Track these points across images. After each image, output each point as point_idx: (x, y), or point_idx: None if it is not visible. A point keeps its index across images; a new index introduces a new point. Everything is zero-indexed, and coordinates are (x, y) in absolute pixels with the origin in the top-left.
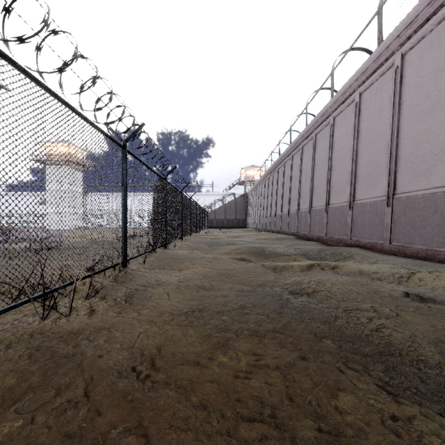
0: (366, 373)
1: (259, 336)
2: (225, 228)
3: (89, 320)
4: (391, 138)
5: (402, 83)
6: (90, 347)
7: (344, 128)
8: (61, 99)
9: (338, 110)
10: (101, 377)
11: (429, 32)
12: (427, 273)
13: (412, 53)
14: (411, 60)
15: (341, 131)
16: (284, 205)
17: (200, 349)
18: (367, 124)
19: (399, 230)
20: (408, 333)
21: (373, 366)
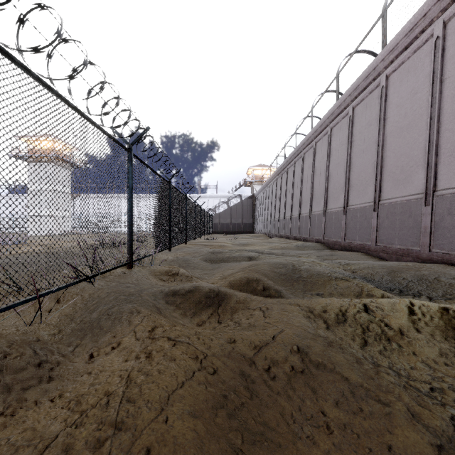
0: None
1: None
2: (231, 233)
3: None
4: None
5: None
6: None
7: (408, 86)
8: None
9: (397, 61)
10: None
11: None
12: None
13: None
14: None
15: (403, 90)
16: (304, 205)
17: None
18: None
19: None
20: None
21: None
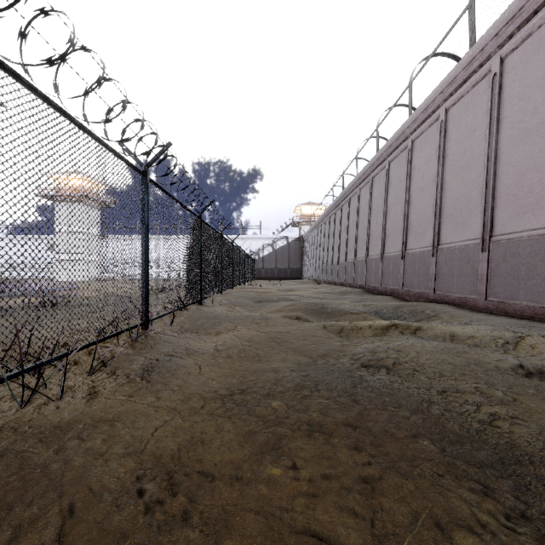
0: (488, 496)
1: (325, 434)
2: (276, 279)
3: (87, 406)
4: (487, 164)
5: (501, 94)
6: (79, 452)
7: (425, 154)
8: (53, 103)
9: (418, 131)
10: (87, 506)
11: (537, 28)
12: (540, 338)
13: (515, 56)
14: (514, 65)
15: (422, 157)
16: (349, 251)
17: (240, 454)
18: (455, 147)
19: (498, 282)
20: (536, 428)
21: (497, 484)
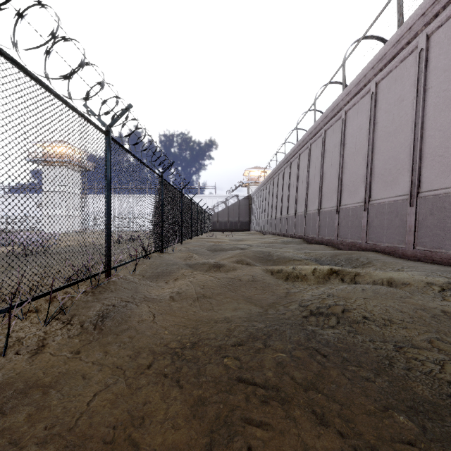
0: None
1: (284, 403)
2: (228, 231)
3: (27, 364)
4: (415, 129)
5: (427, 67)
6: None
7: (358, 123)
8: (4, 53)
9: (351, 102)
10: None
11: None
12: None
13: (440, 33)
14: (439, 41)
15: (354, 125)
16: (290, 207)
17: (186, 435)
18: (385, 116)
19: (425, 233)
20: None
21: None
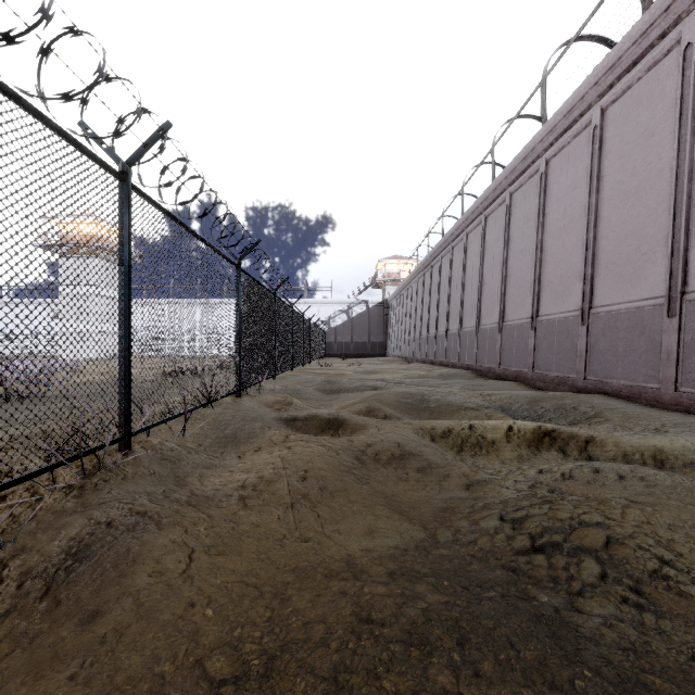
0: None
1: None
2: (352, 357)
3: None
4: (676, 183)
5: None
6: None
7: (568, 178)
8: None
9: (557, 145)
10: None
11: None
12: None
13: None
14: None
15: (562, 182)
16: (452, 318)
17: None
18: (618, 163)
19: None
20: None
21: None
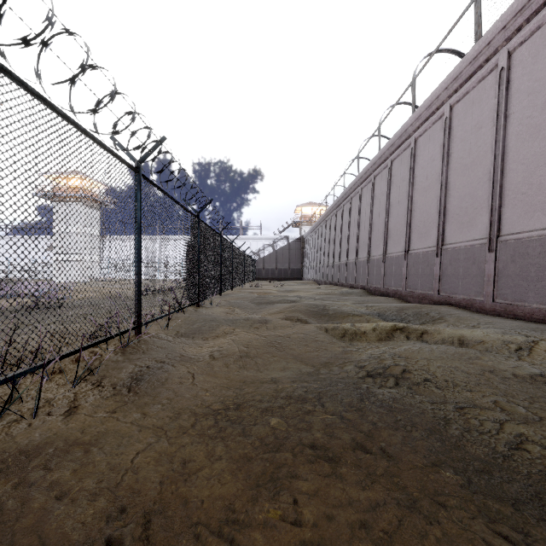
0: None
1: (331, 461)
2: (276, 280)
3: (63, 425)
4: (494, 162)
5: (509, 89)
6: (43, 487)
7: (429, 152)
8: (31, 89)
9: (422, 128)
10: None
11: None
12: None
13: (523, 50)
14: (522, 59)
15: (425, 155)
16: (351, 251)
17: (232, 489)
18: (460, 145)
19: (506, 283)
20: None
21: (540, 531)
